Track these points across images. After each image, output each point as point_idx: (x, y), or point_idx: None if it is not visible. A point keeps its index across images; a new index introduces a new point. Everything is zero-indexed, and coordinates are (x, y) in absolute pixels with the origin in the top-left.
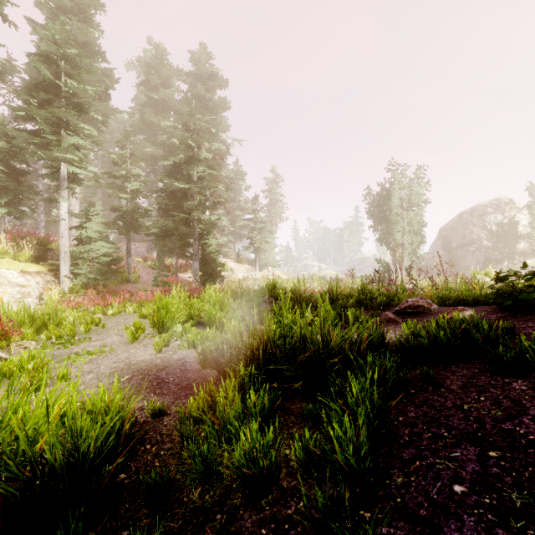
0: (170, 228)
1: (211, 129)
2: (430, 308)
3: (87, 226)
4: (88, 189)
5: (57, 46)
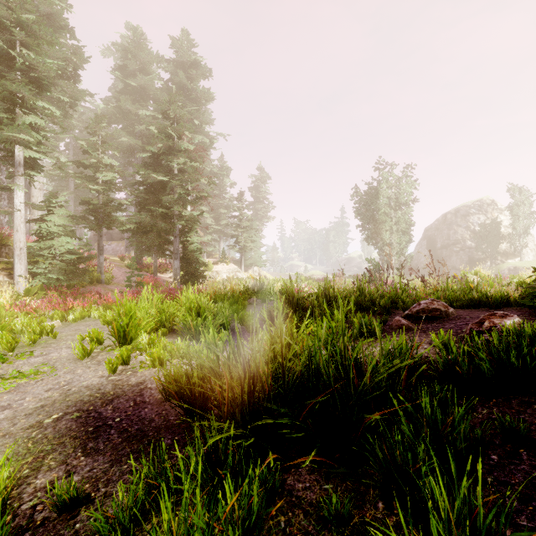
0: (148, 224)
1: (194, 120)
2: (447, 311)
3: (48, 219)
4: (59, 182)
5: (10, 10)
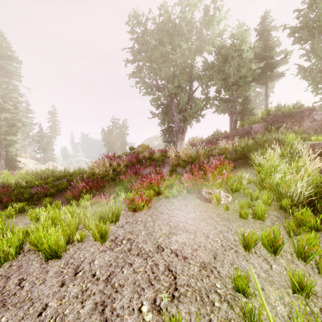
0: None
1: (10, 85)
2: None
3: None
4: None
5: None
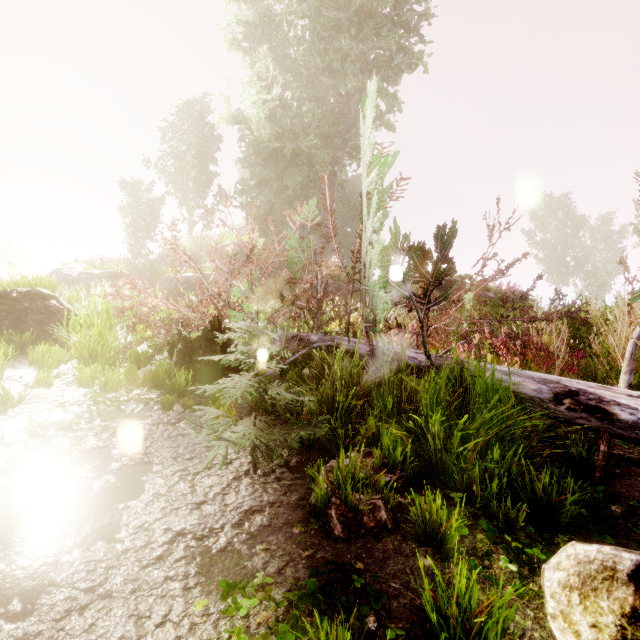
0: None
1: None
2: None
3: None
4: None
5: None
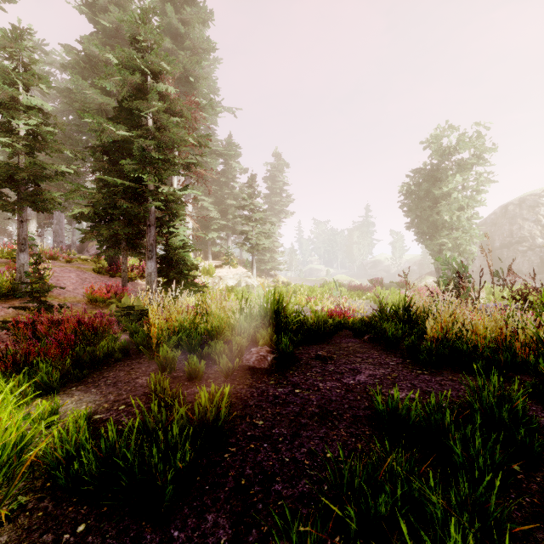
0: (106, 206)
1: (189, 77)
2: None
3: None
4: None
5: None
